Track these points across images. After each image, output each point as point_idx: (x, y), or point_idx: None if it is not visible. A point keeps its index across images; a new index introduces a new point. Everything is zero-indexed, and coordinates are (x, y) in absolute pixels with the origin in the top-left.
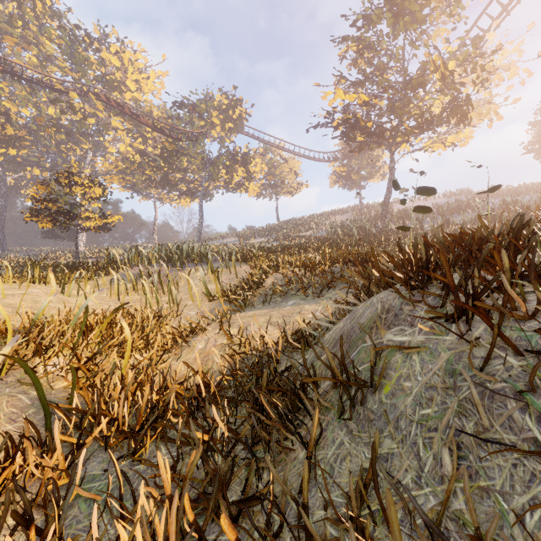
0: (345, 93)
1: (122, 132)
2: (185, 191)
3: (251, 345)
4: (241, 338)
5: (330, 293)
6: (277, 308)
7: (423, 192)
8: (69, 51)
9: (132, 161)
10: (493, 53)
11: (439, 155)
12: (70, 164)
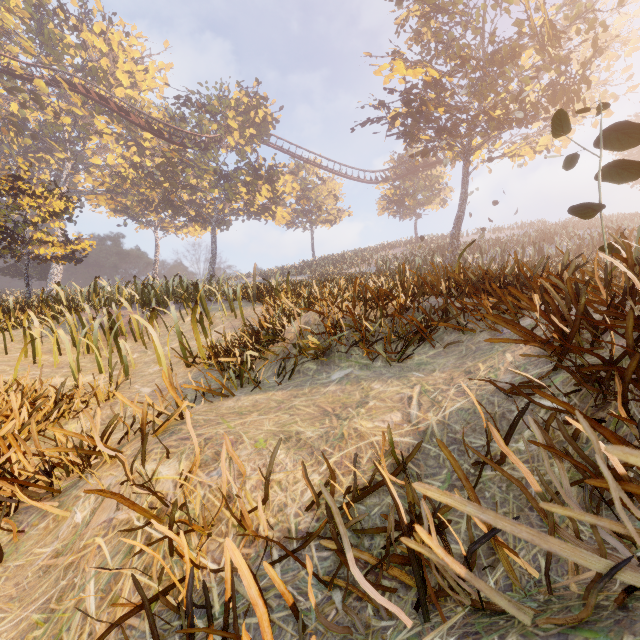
0: (407, 67)
1: (109, 137)
2: (194, 216)
3: (217, 531)
4: (166, 531)
5: (422, 353)
6: (308, 386)
7: (611, 141)
8: (36, 27)
9: (124, 177)
10: (621, 3)
11: (525, 165)
12: (17, 165)
